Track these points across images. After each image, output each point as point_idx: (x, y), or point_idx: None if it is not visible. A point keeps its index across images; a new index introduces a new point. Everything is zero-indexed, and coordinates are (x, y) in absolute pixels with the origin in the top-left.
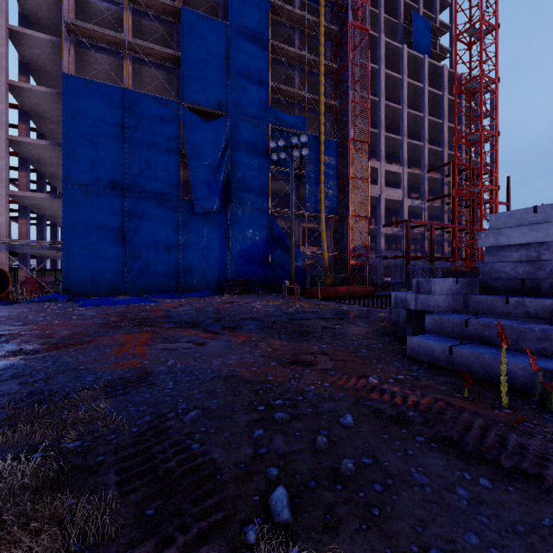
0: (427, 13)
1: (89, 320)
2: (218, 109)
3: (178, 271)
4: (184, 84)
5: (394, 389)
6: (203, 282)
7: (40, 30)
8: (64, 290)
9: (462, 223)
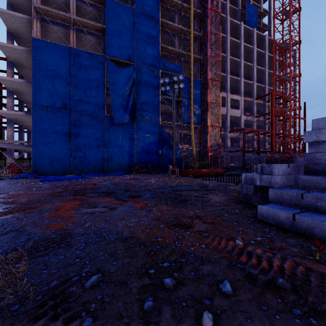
0: (255, 3)
1: (43, 190)
2: (128, 60)
3: (103, 159)
4: (107, 44)
5: (257, 251)
6: (119, 166)
7: (20, 13)
8: (33, 171)
9: (277, 130)
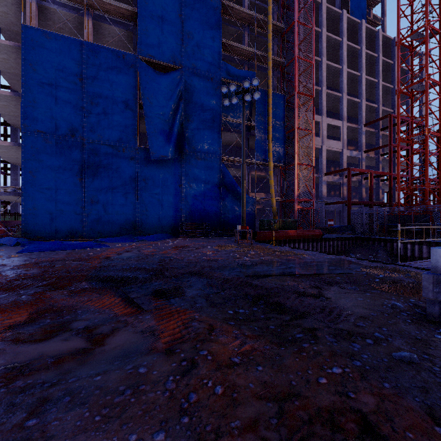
0: None
1: None
2: (172, 62)
3: (134, 215)
4: (140, 38)
5: None
6: (158, 225)
7: None
8: (23, 234)
9: (395, 172)
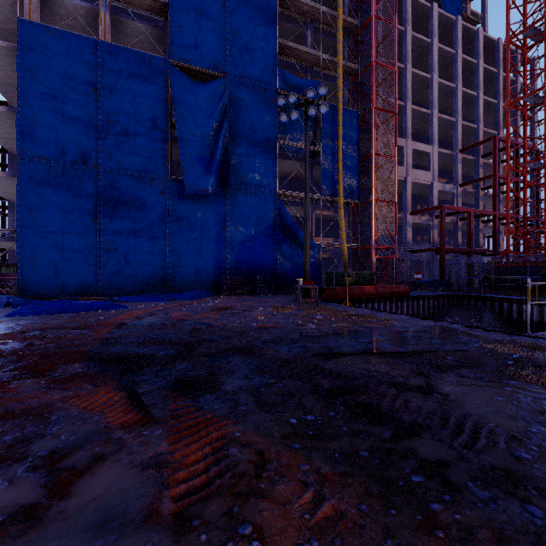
0: None
1: None
2: (214, 69)
3: (165, 267)
4: (172, 37)
5: None
6: (196, 279)
7: None
8: (19, 290)
9: (500, 211)
